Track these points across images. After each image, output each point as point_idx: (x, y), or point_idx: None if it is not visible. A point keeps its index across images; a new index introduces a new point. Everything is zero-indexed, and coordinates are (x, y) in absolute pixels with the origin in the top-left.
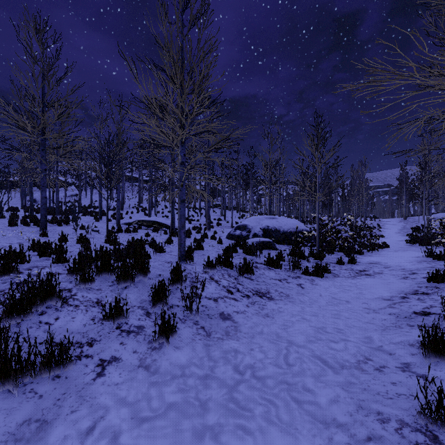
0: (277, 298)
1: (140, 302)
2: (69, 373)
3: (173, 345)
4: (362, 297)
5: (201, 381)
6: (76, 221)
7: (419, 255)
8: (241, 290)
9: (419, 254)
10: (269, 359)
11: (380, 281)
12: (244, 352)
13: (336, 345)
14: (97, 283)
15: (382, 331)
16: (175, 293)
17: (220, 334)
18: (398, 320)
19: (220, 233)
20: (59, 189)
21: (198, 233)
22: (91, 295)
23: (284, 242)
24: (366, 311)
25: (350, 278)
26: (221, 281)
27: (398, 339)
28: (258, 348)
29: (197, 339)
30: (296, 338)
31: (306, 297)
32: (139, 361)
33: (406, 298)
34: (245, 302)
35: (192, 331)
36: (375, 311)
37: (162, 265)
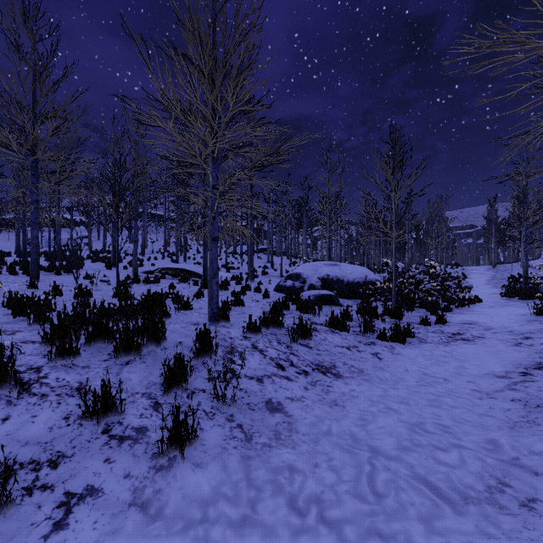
0: (347, 375)
1: (146, 386)
2: (5, 524)
3: (191, 460)
4: (465, 373)
5: (234, 531)
6: (77, 268)
7: (524, 312)
8: (296, 363)
9: (524, 310)
10: (345, 484)
11: (485, 349)
12: (304, 470)
13: (447, 455)
14: (85, 356)
15: (511, 430)
16: (201, 371)
17: (266, 436)
18: (528, 410)
19: (266, 284)
20: (65, 229)
21: (238, 284)
22: (71, 376)
23: (349, 295)
24: (476, 395)
25: (443, 344)
26: (268, 350)
27: (541, 446)
28: (326, 463)
29: (230, 448)
30: (382, 443)
31: (387, 374)
32: (132, 493)
33: (528, 375)
34: (302, 382)
35: (223, 433)
36: (489, 395)
37: (185, 329)
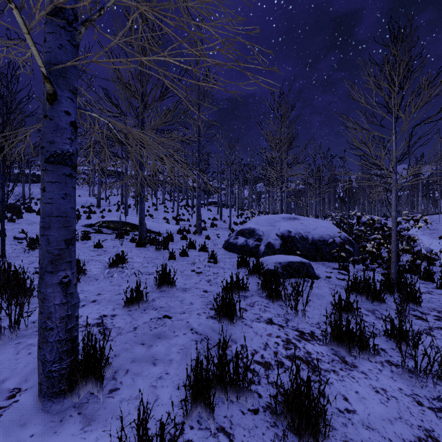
0: None
1: None
2: None
3: None
4: None
5: None
6: None
7: None
8: None
9: None
10: None
11: None
12: None
13: None
14: None
15: None
16: None
17: None
18: None
19: (214, 238)
20: (36, 184)
21: (184, 239)
22: None
23: (316, 257)
24: None
25: None
26: None
27: None
28: None
29: None
30: None
31: None
32: None
33: None
34: None
35: None
36: None
37: None
